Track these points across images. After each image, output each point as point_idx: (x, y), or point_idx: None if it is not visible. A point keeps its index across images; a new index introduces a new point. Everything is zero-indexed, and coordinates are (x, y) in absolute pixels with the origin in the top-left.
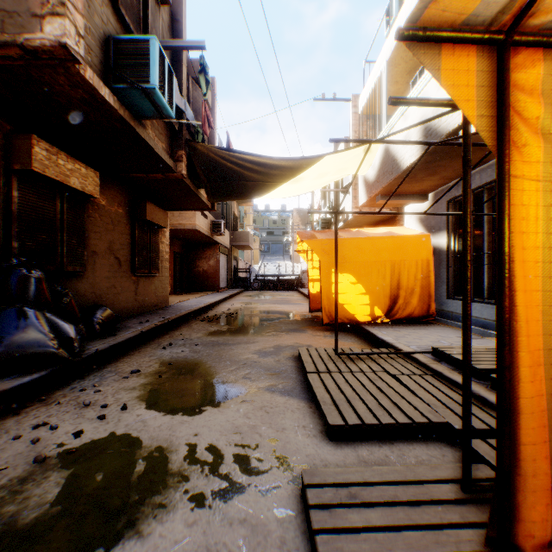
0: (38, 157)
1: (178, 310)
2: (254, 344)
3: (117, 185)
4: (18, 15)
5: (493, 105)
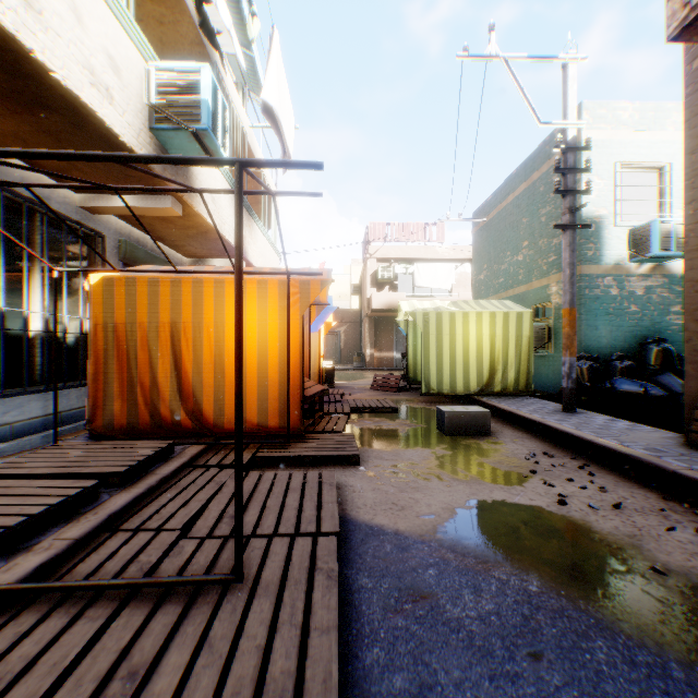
0: None
1: None
2: None
3: None
4: None
5: (304, 298)
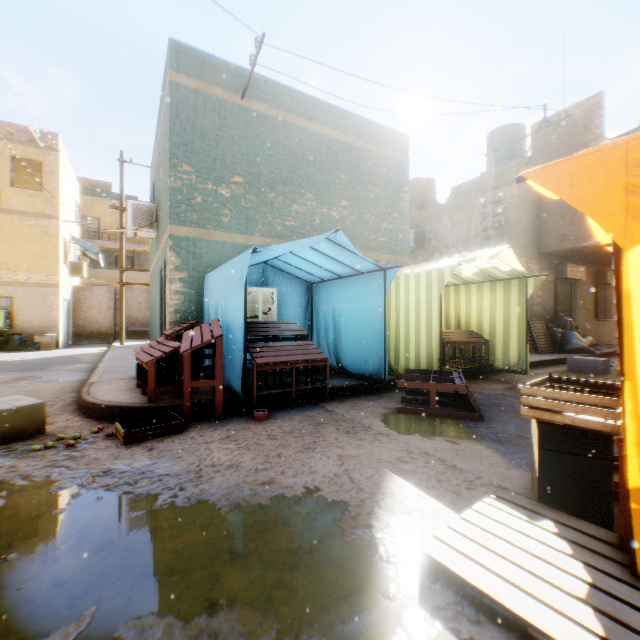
0: (566, 272)
1: None
2: None
3: (586, 266)
4: (581, 237)
5: None
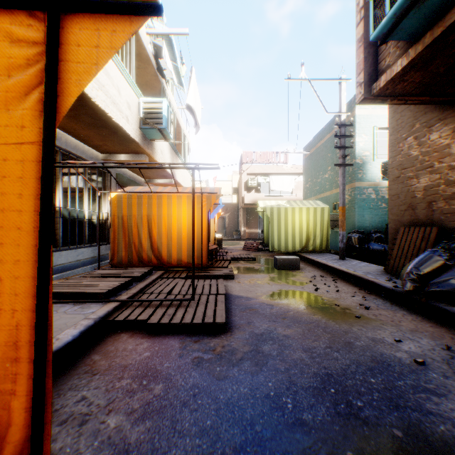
0: None
1: None
2: (311, 368)
3: None
4: None
5: (209, 203)
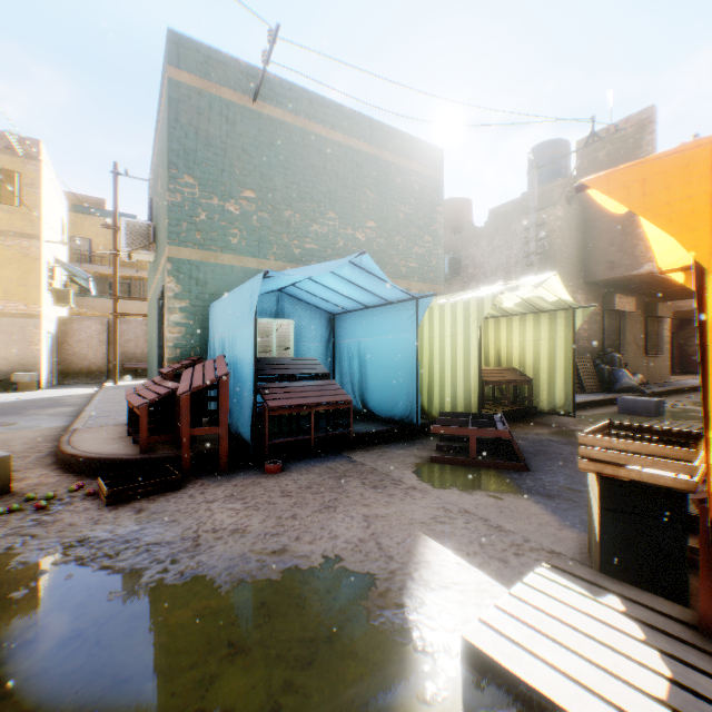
0: (615, 303)
1: (682, 384)
2: None
3: (635, 297)
4: (631, 265)
5: None
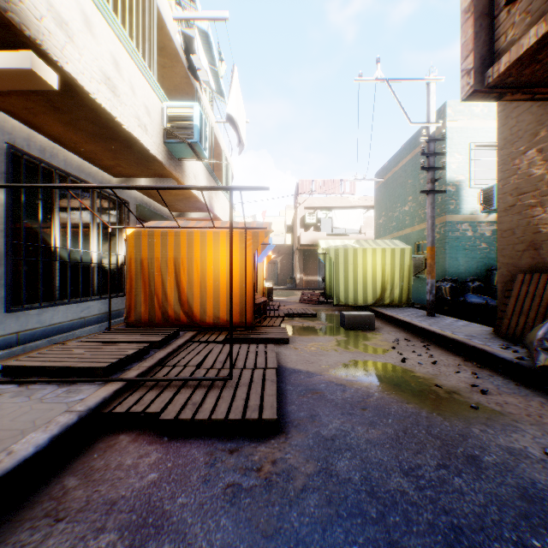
0: None
1: None
2: (421, 512)
3: None
4: None
5: (255, 242)
